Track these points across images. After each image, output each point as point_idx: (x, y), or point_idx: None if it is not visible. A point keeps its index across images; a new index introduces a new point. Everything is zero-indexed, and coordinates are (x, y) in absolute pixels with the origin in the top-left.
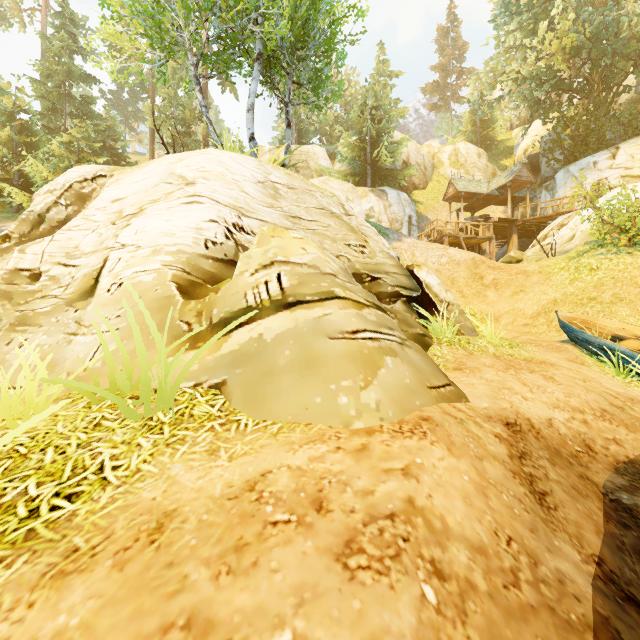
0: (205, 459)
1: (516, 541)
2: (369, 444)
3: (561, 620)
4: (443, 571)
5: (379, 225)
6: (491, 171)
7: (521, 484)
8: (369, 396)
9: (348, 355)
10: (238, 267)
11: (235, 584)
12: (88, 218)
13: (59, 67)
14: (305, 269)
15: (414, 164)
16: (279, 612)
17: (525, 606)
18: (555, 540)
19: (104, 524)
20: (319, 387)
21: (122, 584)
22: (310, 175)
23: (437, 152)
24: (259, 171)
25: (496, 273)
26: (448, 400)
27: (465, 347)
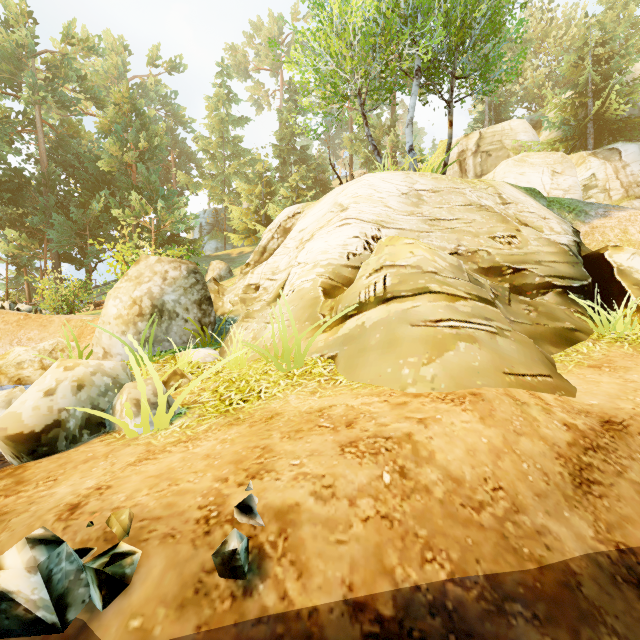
0: (307, 395)
1: (507, 492)
2: (409, 402)
3: (508, 545)
4: (407, 474)
5: (577, 201)
6: None
7: (562, 465)
8: (428, 371)
9: (422, 339)
10: (359, 273)
11: (288, 442)
12: (285, 246)
13: (287, 130)
14: (408, 270)
15: None
16: (300, 455)
17: (473, 521)
18: (567, 512)
19: (252, 412)
20: (392, 361)
21: (249, 432)
22: (505, 156)
23: None
24: (404, 184)
25: None
26: (530, 388)
27: (639, 345)
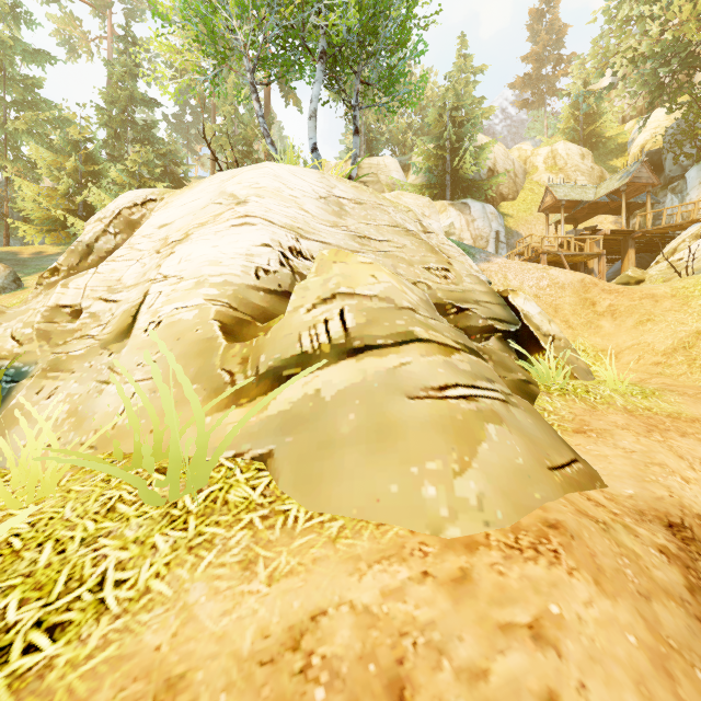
0: (236, 577)
1: None
2: (471, 569)
3: None
4: None
5: (462, 243)
6: (598, 174)
7: None
8: (467, 486)
9: (435, 423)
10: (292, 301)
11: None
12: (133, 247)
13: (122, 93)
14: (375, 303)
15: (502, 171)
16: None
17: None
18: None
19: (82, 692)
20: (395, 469)
21: None
22: (381, 190)
23: (530, 156)
24: (321, 185)
25: (612, 298)
26: (578, 486)
27: (584, 398)
